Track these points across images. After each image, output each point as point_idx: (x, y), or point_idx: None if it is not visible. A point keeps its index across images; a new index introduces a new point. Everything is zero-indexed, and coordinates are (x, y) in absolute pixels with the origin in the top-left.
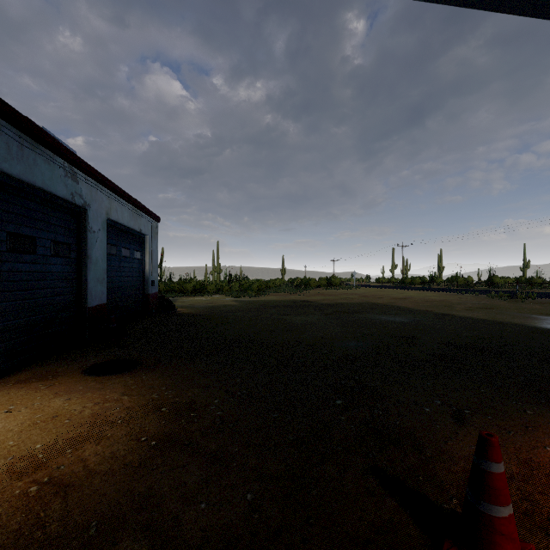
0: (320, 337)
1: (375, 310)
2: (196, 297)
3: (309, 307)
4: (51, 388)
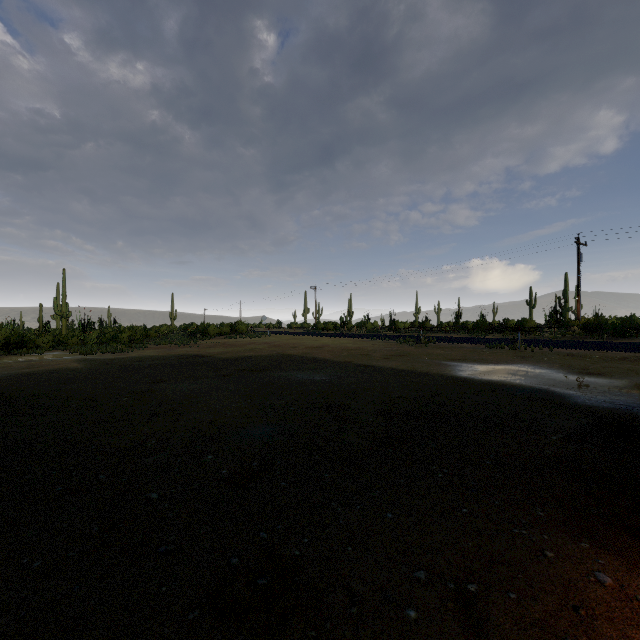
0: (206, 423)
1: (290, 365)
2: (9, 357)
3: (202, 365)
4: None
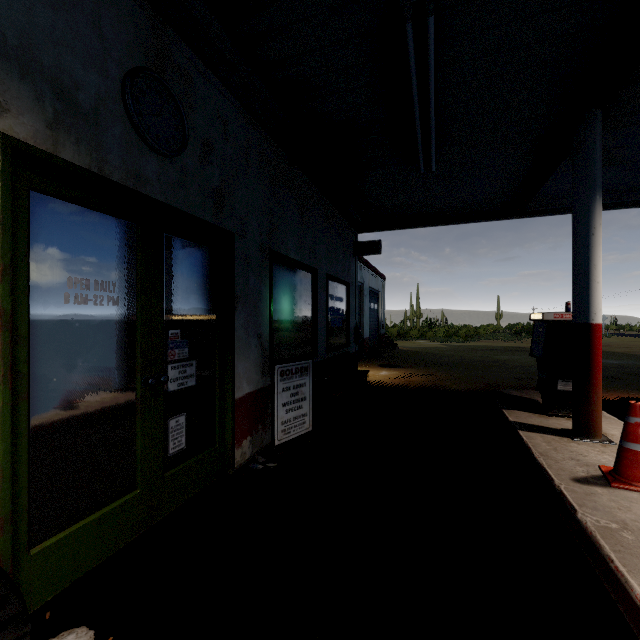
0: (517, 365)
1: None
2: (401, 341)
3: (521, 351)
4: (373, 368)
